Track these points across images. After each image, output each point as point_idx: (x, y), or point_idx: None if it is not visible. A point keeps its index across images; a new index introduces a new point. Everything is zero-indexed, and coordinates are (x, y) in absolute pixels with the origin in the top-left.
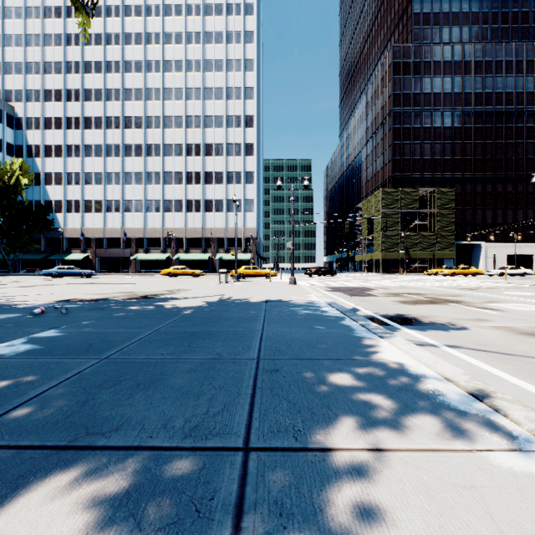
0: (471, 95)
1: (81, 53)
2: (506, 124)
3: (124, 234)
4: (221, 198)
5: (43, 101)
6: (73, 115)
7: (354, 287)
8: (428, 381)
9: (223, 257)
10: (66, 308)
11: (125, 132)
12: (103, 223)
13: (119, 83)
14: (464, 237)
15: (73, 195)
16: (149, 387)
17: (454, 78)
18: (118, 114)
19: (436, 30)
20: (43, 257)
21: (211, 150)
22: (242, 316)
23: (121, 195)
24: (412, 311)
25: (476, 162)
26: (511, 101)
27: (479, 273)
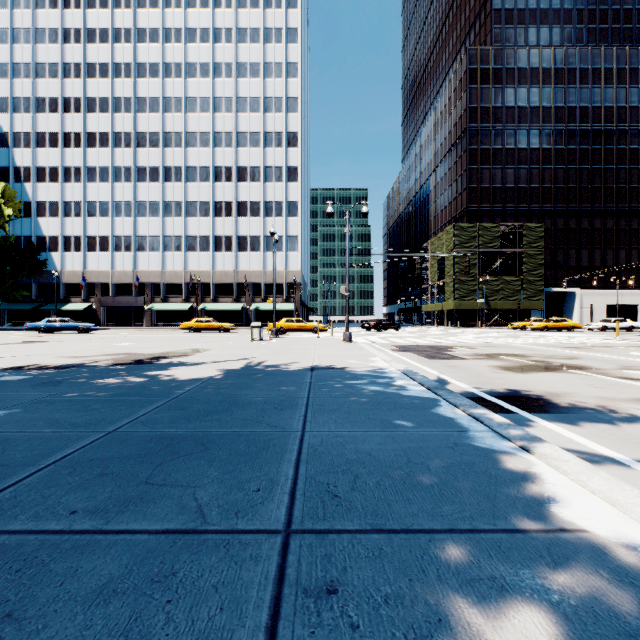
0: (563, 110)
1: (82, 53)
2: (606, 146)
3: (136, 278)
4: (257, 234)
5: (35, 112)
6: (73, 130)
7: (428, 345)
8: None
9: (260, 306)
10: (3, 381)
11: (138, 151)
12: (110, 265)
13: (130, 90)
14: (555, 283)
15: (73, 229)
16: None
17: (542, 88)
18: (129, 130)
19: (521, 30)
20: (35, 306)
21: (245, 175)
22: (271, 397)
23: (133, 229)
24: (529, 384)
25: (570, 192)
26: (611, 118)
27: (576, 327)
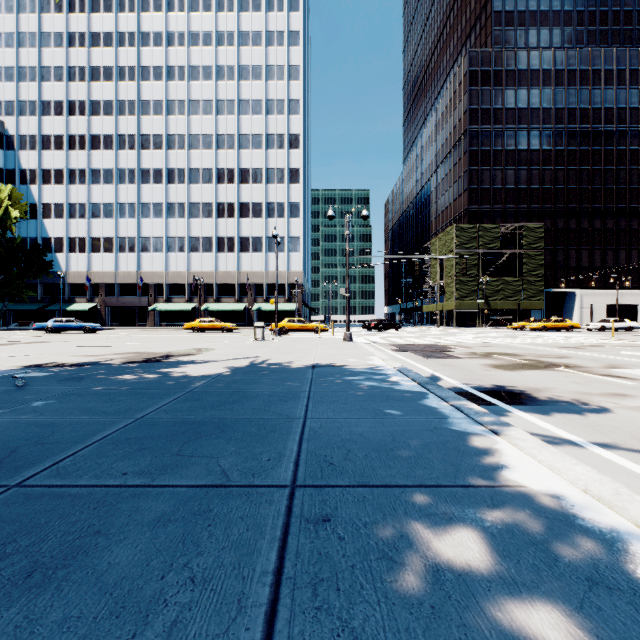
0: (563, 111)
1: (87, 57)
2: (606, 147)
3: (140, 279)
4: (259, 235)
5: (40, 115)
6: (78, 133)
7: (427, 345)
8: (635, 553)
9: (262, 307)
10: (29, 377)
11: (142, 154)
12: (114, 266)
13: (134, 93)
14: (555, 284)
15: (78, 231)
16: (50, 579)
17: (543, 90)
18: (133, 132)
19: (521, 32)
20: (40, 307)
21: (247, 177)
22: (276, 391)
23: (137, 231)
24: (515, 380)
25: (570, 192)
26: (611, 119)
27: (575, 327)
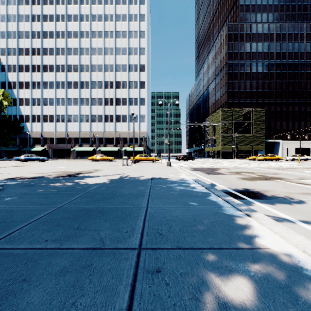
0: (273, 53)
1: (41, 26)
2: (294, 71)
3: (67, 135)
4: (125, 114)
5: (18, 55)
6: (36, 64)
7: (208, 167)
8: None
9: (127, 149)
10: (6, 184)
11: (68, 74)
12: (54, 129)
13: (64, 44)
14: (269, 137)
15: (36, 111)
16: None
17: (264, 43)
18: (63, 63)
19: (253, 15)
20: (18, 149)
21: (119, 85)
22: (132, 192)
23: (65, 112)
24: (253, 186)
25: (277, 93)
26: (297, 57)
27: (280, 159)
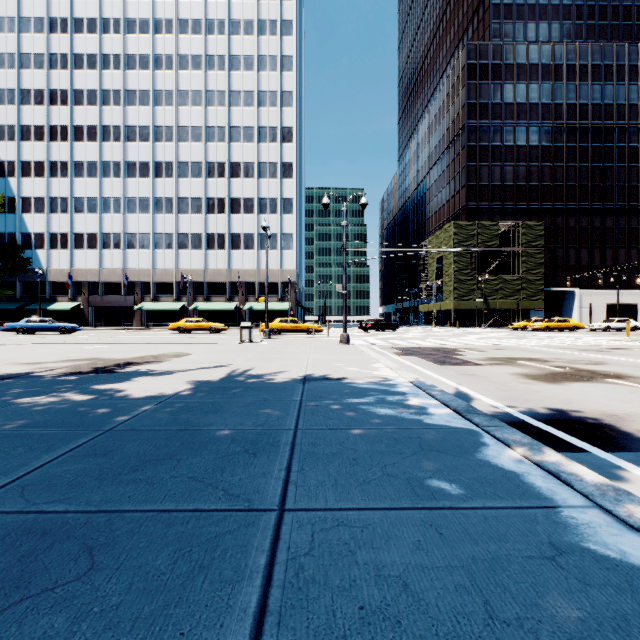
0: (562, 107)
1: (69, 43)
2: (605, 144)
3: (125, 277)
4: (251, 232)
5: (20, 104)
6: (60, 123)
7: (433, 347)
8: None
9: (254, 306)
10: None
11: (128, 146)
12: (98, 263)
13: (119, 82)
14: (554, 283)
15: (60, 226)
16: None
17: (542, 85)
18: (118, 123)
19: (520, 26)
20: (20, 306)
21: (238, 171)
22: (244, 429)
23: (122, 226)
24: (573, 400)
25: (569, 190)
26: (610, 115)
27: (579, 327)
